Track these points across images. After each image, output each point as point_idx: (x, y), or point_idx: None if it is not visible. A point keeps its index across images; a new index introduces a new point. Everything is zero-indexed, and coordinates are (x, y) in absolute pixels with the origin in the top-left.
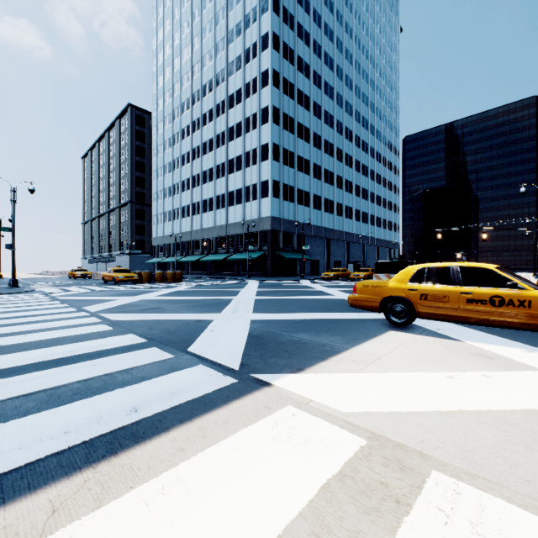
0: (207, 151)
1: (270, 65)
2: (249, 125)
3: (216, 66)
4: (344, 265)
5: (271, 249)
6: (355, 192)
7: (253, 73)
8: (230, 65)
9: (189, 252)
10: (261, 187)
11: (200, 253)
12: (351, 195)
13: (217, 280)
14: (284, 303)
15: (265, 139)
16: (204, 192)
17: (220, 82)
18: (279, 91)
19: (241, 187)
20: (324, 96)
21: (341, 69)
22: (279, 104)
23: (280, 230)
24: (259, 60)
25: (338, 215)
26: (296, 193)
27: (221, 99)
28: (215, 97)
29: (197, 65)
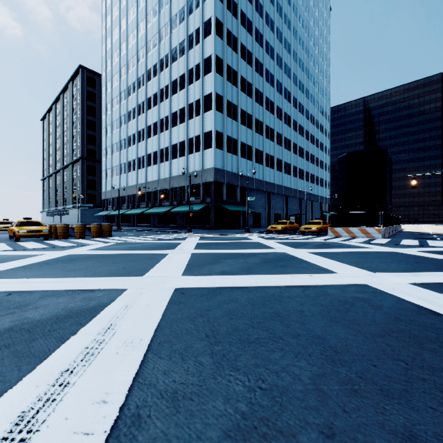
0: (151, 106)
1: (213, 13)
2: (192, 77)
3: (160, 22)
4: (283, 217)
5: (214, 201)
6: (292, 150)
7: (196, 24)
8: (174, 19)
9: (135, 205)
10: (204, 139)
11: (145, 206)
12: (289, 152)
13: (155, 233)
14: (247, 316)
15: (208, 89)
16: (149, 146)
17: (164, 37)
18: (222, 41)
19: (184, 139)
20: (266, 55)
21: (281, 32)
22: (222, 55)
23: (223, 182)
24: (202, 10)
25: (278, 170)
26: (239, 146)
27: (165, 53)
28: (159, 52)
29: (142, 22)
